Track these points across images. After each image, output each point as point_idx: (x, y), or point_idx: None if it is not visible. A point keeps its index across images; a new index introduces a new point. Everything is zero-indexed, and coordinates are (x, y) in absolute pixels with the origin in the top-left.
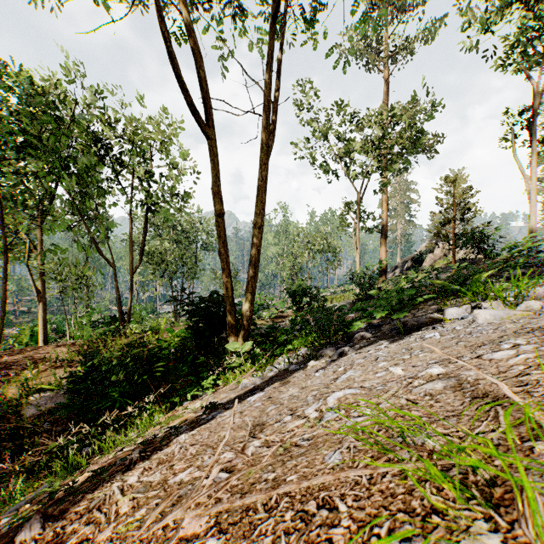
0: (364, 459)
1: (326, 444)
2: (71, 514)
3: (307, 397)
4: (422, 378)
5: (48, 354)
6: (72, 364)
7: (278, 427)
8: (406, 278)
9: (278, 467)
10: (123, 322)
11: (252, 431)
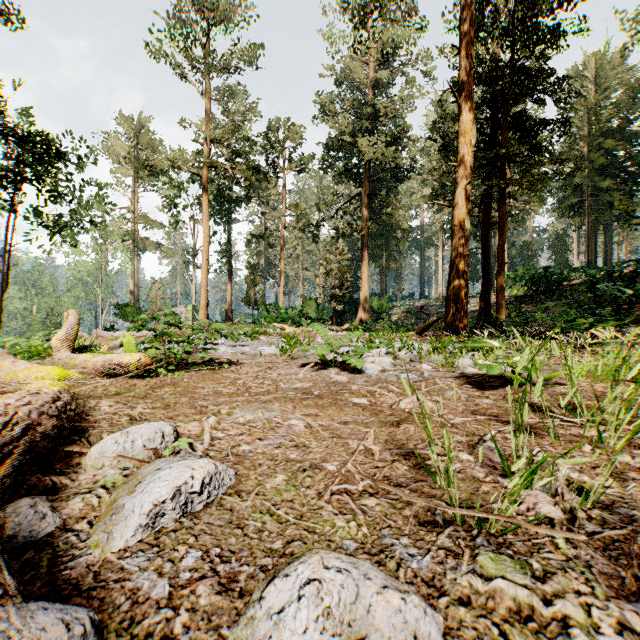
0: None
1: None
2: None
3: None
4: None
5: None
6: None
7: None
8: None
9: None
10: None
11: None
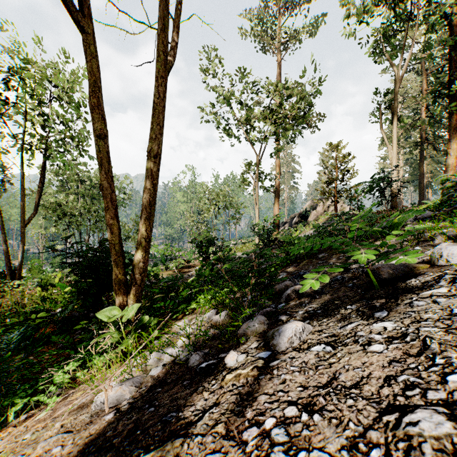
0: None
1: None
2: None
3: None
4: None
5: None
6: None
7: None
8: (296, 230)
9: None
10: (13, 278)
11: None
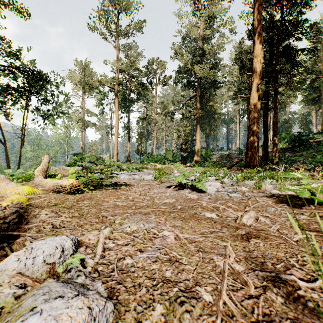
0: None
1: None
2: None
3: None
4: None
5: None
6: None
7: None
8: None
9: None
10: None
11: None
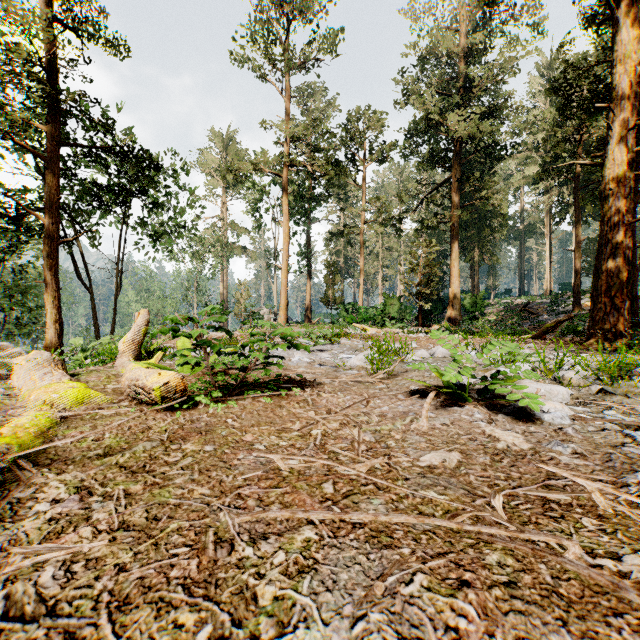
0: None
1: None
2: None
3: None
4: None
5: None
6: None
7: None
8: None
9: None
10: None
11: None
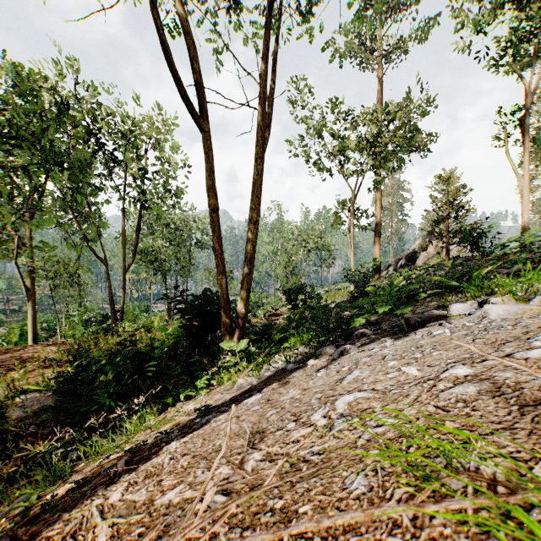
0: (398, 487)
1: (344, 462)
2: (43, 540)
3: (311, 400)
4: (446, 380)
5: (37, 354)
6: (62, 363)
7: (281, 436)
8: (400, 276)
9: (286, 492)
10: (116, 321)
11: (251, 440)
